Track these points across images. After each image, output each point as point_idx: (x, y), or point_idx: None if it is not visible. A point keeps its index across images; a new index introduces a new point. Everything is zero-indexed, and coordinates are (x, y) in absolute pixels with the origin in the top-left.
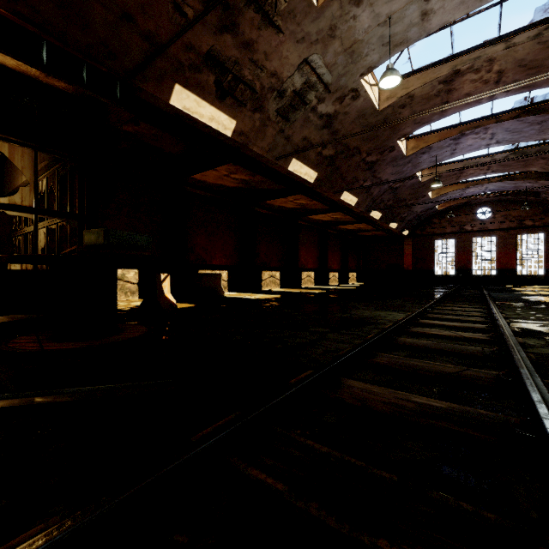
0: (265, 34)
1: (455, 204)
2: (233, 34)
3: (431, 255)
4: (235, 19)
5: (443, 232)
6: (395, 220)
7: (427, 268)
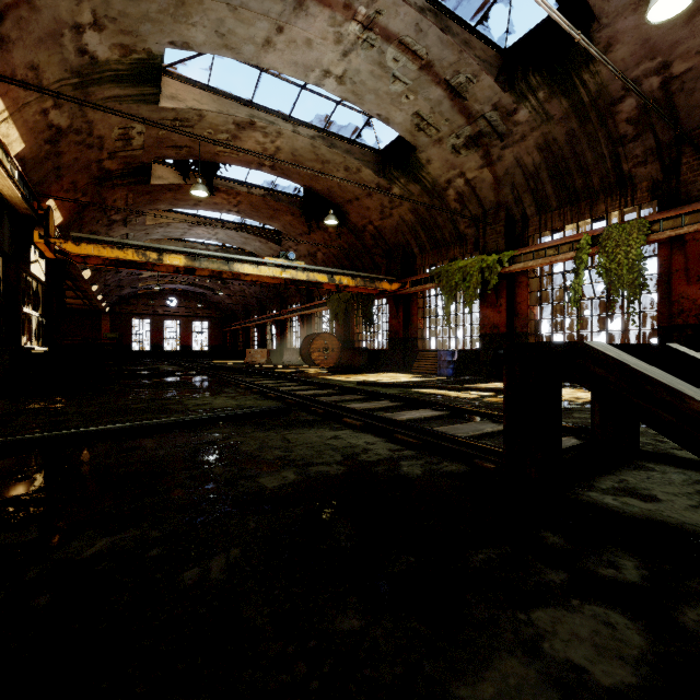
0: (120, 227)
1: (152, 291)
2: (109, 227)
3: (129, 332)
4: (114, 224)
5: (141, 312)
6: (107, 300)
7: (126, 344)
